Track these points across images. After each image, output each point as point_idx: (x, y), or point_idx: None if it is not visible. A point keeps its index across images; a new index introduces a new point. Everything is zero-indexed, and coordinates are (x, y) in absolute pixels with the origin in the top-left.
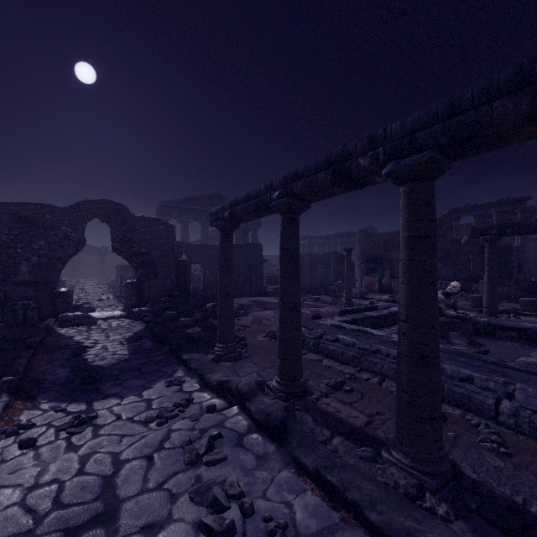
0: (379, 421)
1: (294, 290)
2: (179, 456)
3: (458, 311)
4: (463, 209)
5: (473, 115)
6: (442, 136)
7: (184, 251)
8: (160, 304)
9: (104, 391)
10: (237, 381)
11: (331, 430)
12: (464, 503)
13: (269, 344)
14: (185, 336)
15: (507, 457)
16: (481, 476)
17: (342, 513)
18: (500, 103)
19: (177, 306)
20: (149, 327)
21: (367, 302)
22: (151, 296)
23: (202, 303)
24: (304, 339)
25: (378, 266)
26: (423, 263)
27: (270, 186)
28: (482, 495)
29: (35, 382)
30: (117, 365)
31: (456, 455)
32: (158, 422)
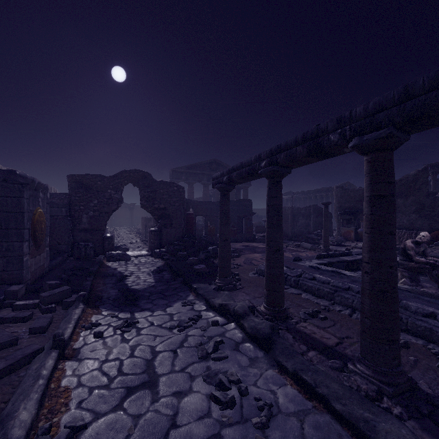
0: (348, 343)
1: (278, 237)
2: (194, 353)
3: (428, 258)
4: None
5: (424, 99)
6: (398, 116)
7: (191, 206)
8: (174, 246)
9: (141, 306)
10: (233, 304)
11: (307, 346)
12: (417, 409)
13: (258, 279)
14: (193, 271)
15: None
16: (436, 391)
17: (314, 403)
18: None
19: (186, 248)
20: (167, 263)
21: (343, 249)
22: (167, 240)
23: (205, 246)
24: (286, 276)
25: (354, 217)
26: (382, 217)
27: (259, 157)
28: (434, 405)
29: (97, 297)
30: (148, 289)
31: (414, 374)
32: (178, 329)
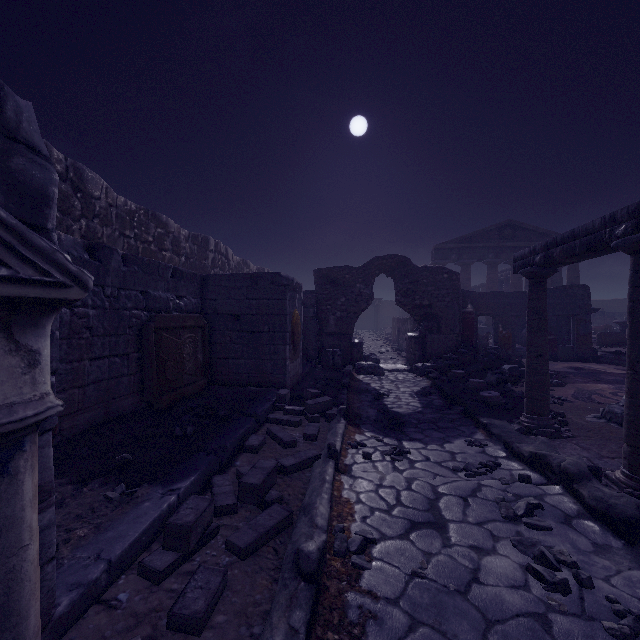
0: None
1: None
2: (494, 508)
3: None
4: None
5: None
6: None
7: (469, 301)
8: (444, 361)
9: (408, 434)
10: (558, 458)
11: None
12: None
13: (606, 428)
14: (479, 399)
15: None
16: None
17: None
18: None
19: (463, 365)
20: (435, 384)
21: None
22: (433, 352)
23: (495, 364)
24: None
25: None
26: None
27: (611, 219)
28: None
29: (355, 414)
30: (413, 415)
31: None
32: (466, 473)
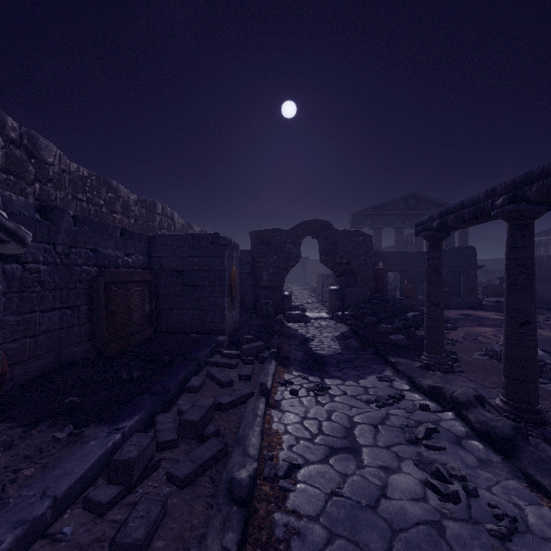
0: None
1: (527, 304)
2: (399, 433)
3: None
4: None
5: None
6: None
7: (380, 259)
8: (360, 309)
9: (329, 373)
10: (451, 389)
11: None
12: None
13: (489, 364)
14: (388, 342)
15: None
16: None
17: None
18: None
19: (376, 313)
20: (353, 330)
21: None
22: (351, 302)
23: (401, 312)
24: (542, 365)
25: None
26: None
27: (492, 192)
28: None
29: (285, 356)
30: (334, 356)
31: None
32: (377, 404)
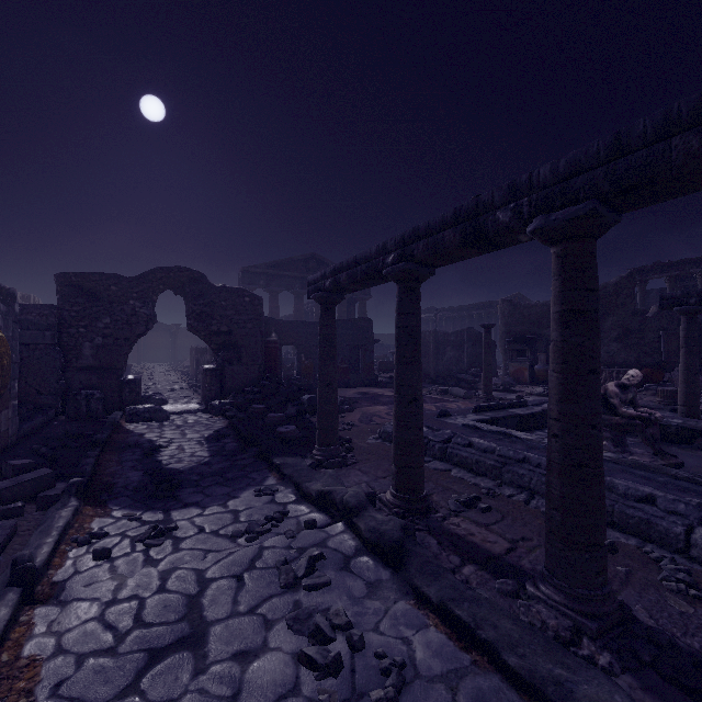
0: (525, 549)
1: (414, 379)
2: (273, 578)
3: (639, 409)
4: (652, 268)
5: (646, 155)
6: (605, 182)
7: (273, 329)
8: (245, 395)
9: (183, 499)
10: (341, 492)
11: (460, 557)
12: (634, 654)
13: (382, 448)
14: (276, 436)
15: (698, 602)
16: (660, 623)
17: (474, 656)
18: (681, 140)
19: (266, 399)
20: (232, 424)
21: (513, 396)
22: (234, 386)
23: (297, 395)
24: (427, 442)
25: (529, 348)
26: (580, 346)
27: (383, 248)
28: (659, 646)
29: (105, 485)
30: (197, 469)
31: (627, 595)
32: (247, 537)
